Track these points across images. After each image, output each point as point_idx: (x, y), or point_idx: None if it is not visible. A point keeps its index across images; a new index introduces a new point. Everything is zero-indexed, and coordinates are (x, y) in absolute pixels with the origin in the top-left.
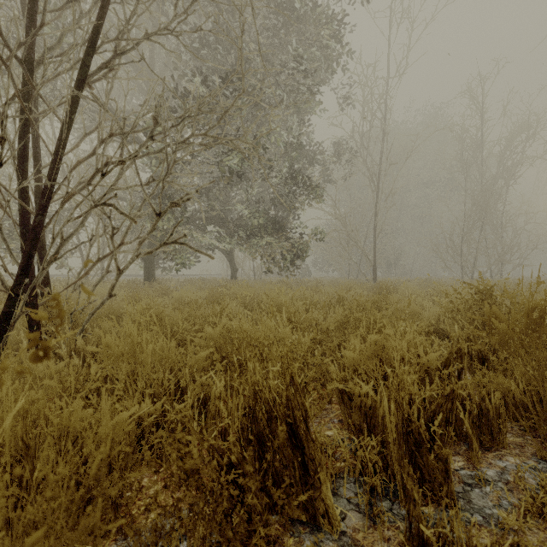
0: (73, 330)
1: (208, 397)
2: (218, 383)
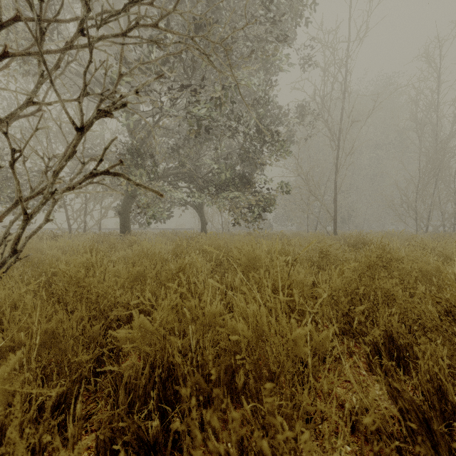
0: None
1: None
2: None
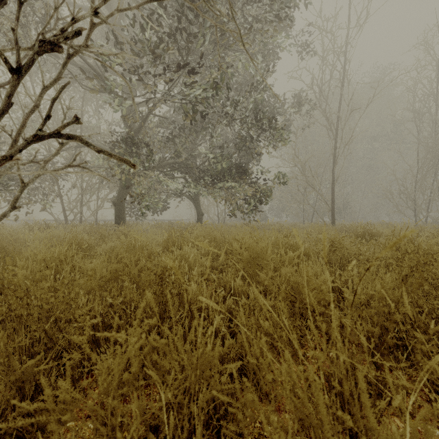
0: None
1: None
2: None
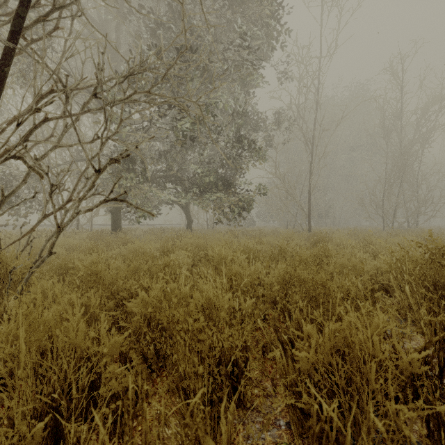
0: (16, 287)
1: (124, 391)
2: (101, 427)
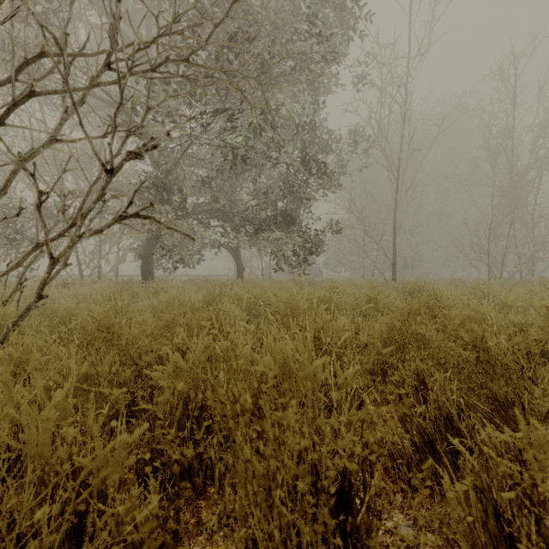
0: None
1: None
2: None
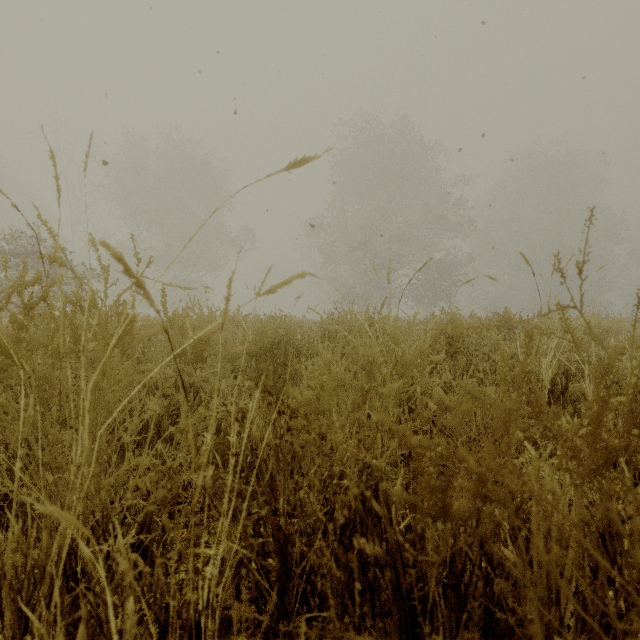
0: None
1: None
2: None
